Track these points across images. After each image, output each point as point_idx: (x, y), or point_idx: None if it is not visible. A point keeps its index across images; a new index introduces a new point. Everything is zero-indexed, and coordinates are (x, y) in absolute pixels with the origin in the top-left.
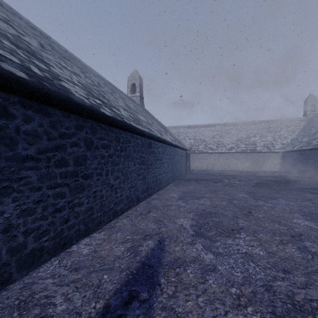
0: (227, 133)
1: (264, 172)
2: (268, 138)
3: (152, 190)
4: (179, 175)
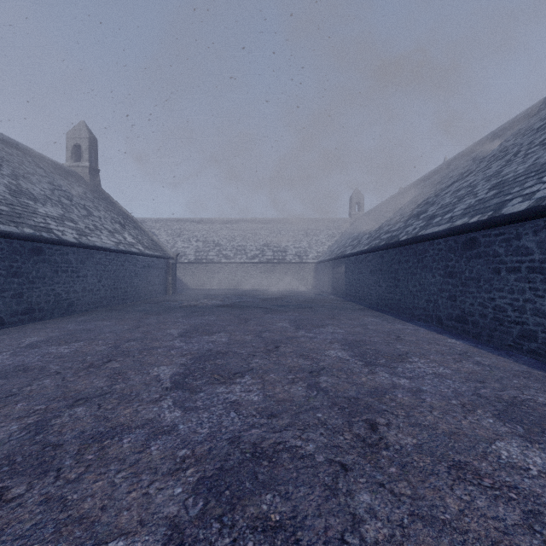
0: (253, 235)
1: (288, 289)
2: (303, 244)
3: (45, 312)
4: (142, 295)
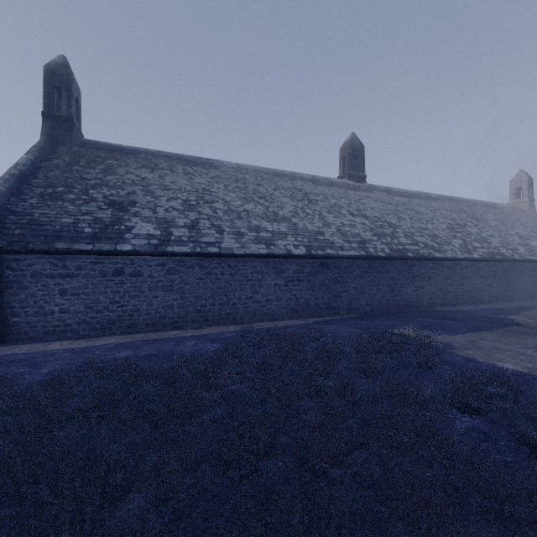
0: None
1: None
2: None
3: None
4: None
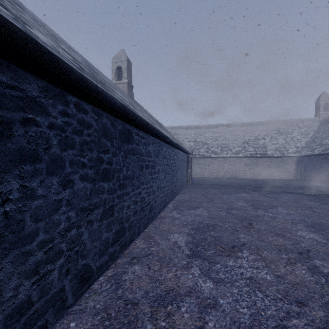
0: (232, 135)
1: (279, 180)
2: (279, 141)
3: (133, 229)
4: (180, 187)
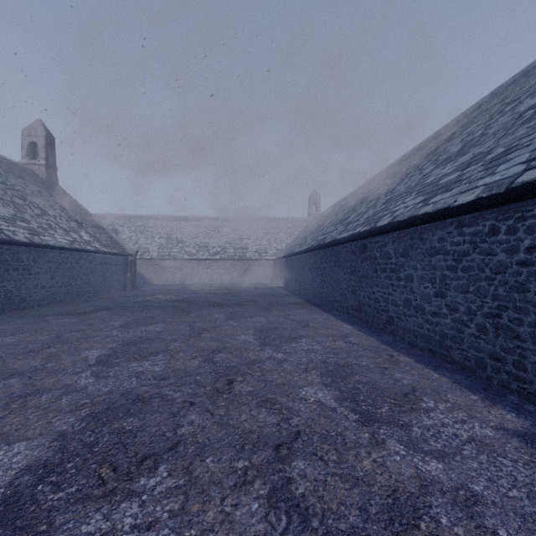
0: (216, 232)
1: (247, 285)
2: (263, 242)
3: None
4: (98, 291)
